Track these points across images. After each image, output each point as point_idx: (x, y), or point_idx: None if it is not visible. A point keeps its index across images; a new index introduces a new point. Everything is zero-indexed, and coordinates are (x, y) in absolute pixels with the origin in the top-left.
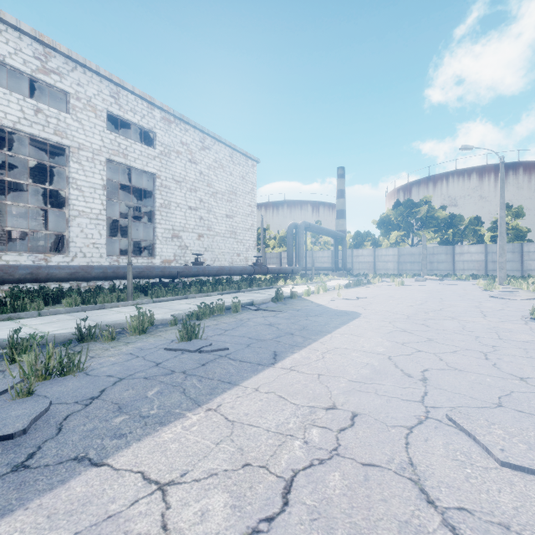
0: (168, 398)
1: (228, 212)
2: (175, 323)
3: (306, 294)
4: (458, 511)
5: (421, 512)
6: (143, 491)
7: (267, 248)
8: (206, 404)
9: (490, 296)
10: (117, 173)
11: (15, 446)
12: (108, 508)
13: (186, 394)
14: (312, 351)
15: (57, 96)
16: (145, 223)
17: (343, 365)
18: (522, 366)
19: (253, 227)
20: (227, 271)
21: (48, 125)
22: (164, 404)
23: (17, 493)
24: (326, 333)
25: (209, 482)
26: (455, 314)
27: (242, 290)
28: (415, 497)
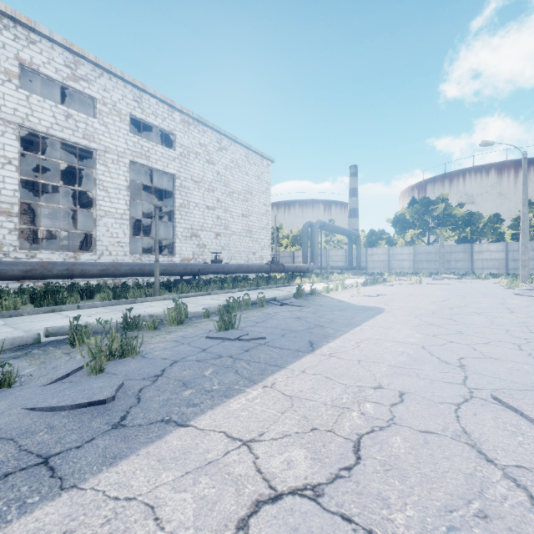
0: (224, 377)
1: (244, 211)
2: (207, 315)
3: (325, 291)
4: (517, 468)
5: (483, 468)
6: (230, 445)
7: (280, 247)
8: (260, 382)
9: (514, 293)
10: (137, 174)
11: (107, 411)
12: (206, 456)
13: (240, 374)
14: (346, 341)
15: (83, 102)
16: (166, 222)
17: (379, 353)
18: None
19: (268, 226)
20: (245, 269)
21: (78, 130)
22: (222, 381)
23: (125, 444)
24: (355, 325)
25: (285, 441)
26: (480, 310)
27: (261, 287)
28: (474, 457)
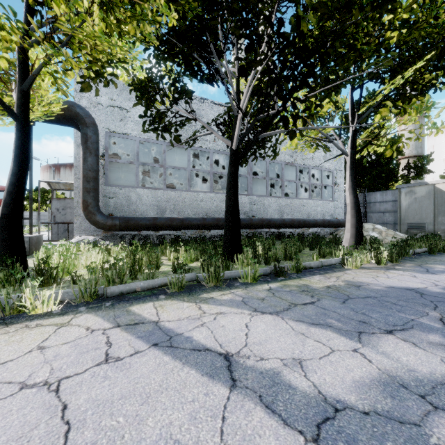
0: None
1: None
2: None
3: None
4: None
5: None
6: None
7: None
8: None
9: None
10: None
11: None
12: None
13: None
14: None
15: None
16: None
17: None
18: None
19: None
20: None
21: None
22: None
23: None
24: None
25: None
26: None
27: None
28: None
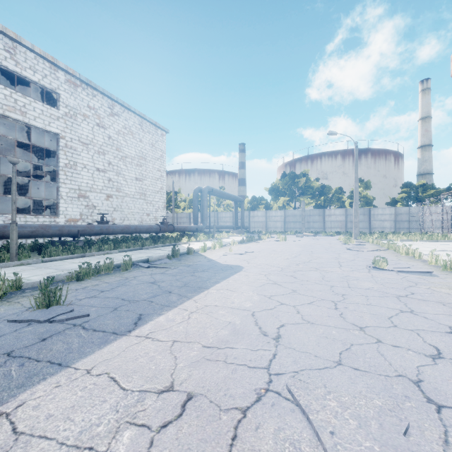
0: None
1: (138, 175)
2: (46, 285)
3: (202, 250)
4: None
5: None
6: None
7: (179, 209)
8: (1, 405)
9: (347, 248)
10: (19, 131)
11: None
12: None
13: None
14: (180, 311)
15: None
16: (48, 182)
17: (204, 327)
18: (362, 314)
19: (163, 190)
20: (133, 229)
21: None
22: None
23: None
24: (204, 289)
25: None
26: (319, 265)
27: (145, 247)
28: None
